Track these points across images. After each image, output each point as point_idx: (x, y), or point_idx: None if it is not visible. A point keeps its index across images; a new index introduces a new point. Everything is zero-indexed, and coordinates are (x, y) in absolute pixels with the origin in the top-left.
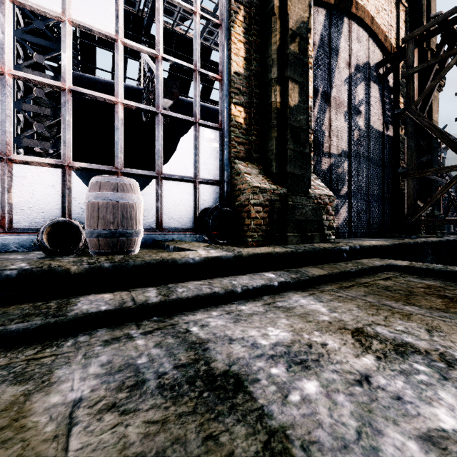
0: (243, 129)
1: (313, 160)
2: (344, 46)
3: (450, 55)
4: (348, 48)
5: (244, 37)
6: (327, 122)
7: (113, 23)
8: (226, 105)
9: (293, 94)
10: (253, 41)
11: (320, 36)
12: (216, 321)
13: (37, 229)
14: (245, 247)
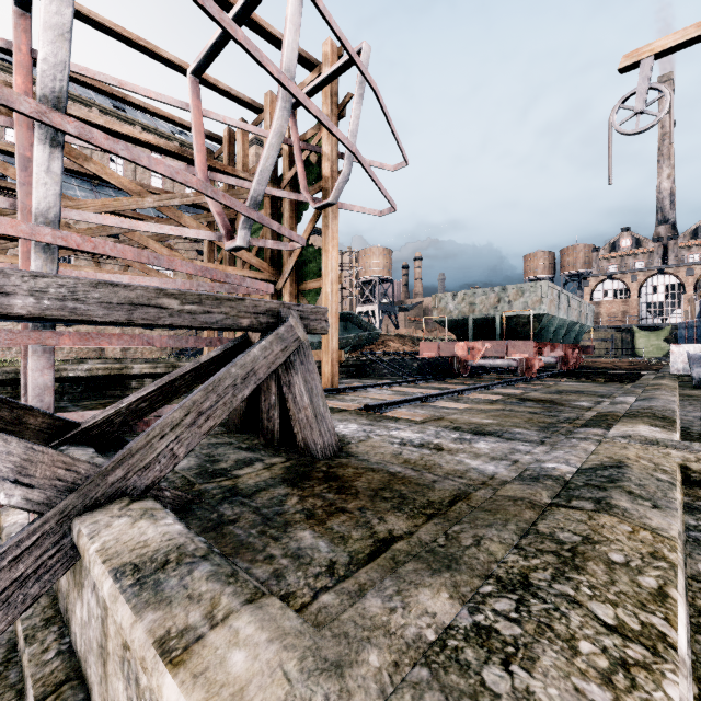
0: None
1: None
2: None
3: None
4: None
5: None
6: None
7: None
8: None
9: None
10: None
11: None
12: (523, 447)
13: None
14: None
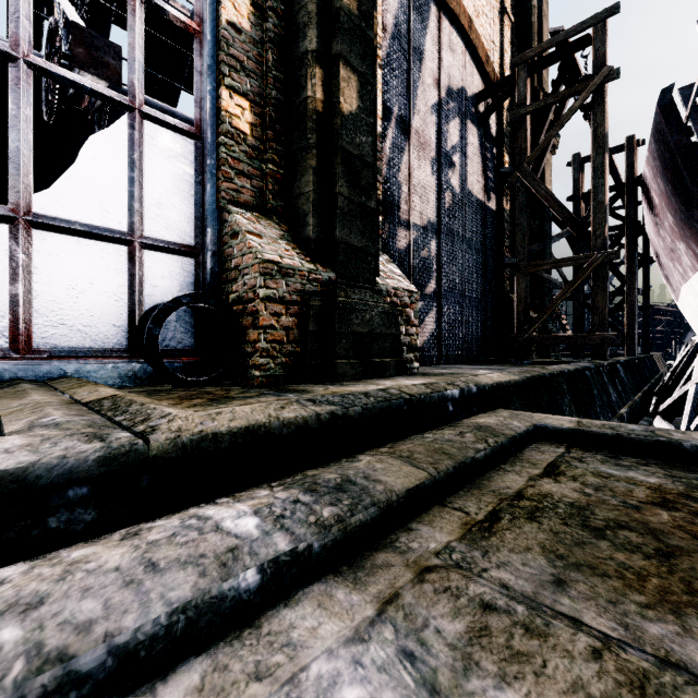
0: (248, 146)
1: (383, 230)
2: (431, 51)
3: (574, 93)
4: (436, 55)
5: None
6: (406, 169)
7: None
8: (211, 88)
9: (348, 91)
10: None
11: (394, 20)
12: None
13: None
14: (240, 391)
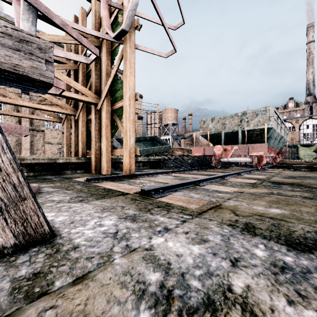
0: None
1: None
2: None
3: None
4: None
5: None
6: None
7: None
8: None
9: None
10: None
11: None
12: None
13: None
14: None
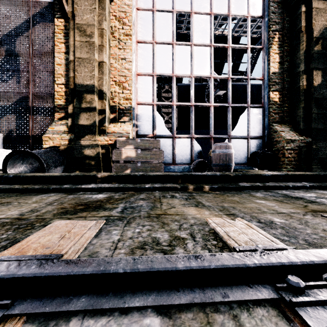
0: (277, 105)
1: None
2: None
3: None
4: None
5: (278, 50)
6: None
7: (209, 70)
8: (266, 92)
9: (317, 78)
10: (285, 50)
11: None
12: (285, 192)
13: (183, 163)
14: None
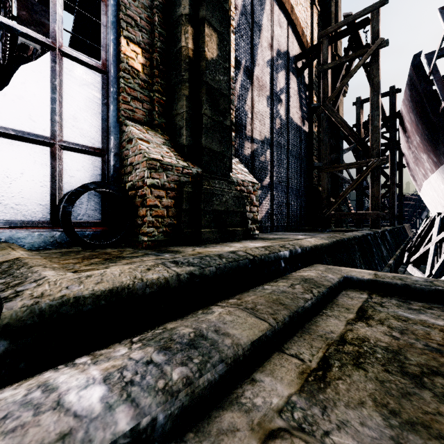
0: (140, 79)
1: (235, 142)
2: (267, 25)
3: (359, 55)
4: (270, 28)
5: None
6: (250, 102)
7: None
8: (114, 38)
9: (211, 43)
10: None
11: (242, 2)
12: None
13: None
14: (131, 252)
